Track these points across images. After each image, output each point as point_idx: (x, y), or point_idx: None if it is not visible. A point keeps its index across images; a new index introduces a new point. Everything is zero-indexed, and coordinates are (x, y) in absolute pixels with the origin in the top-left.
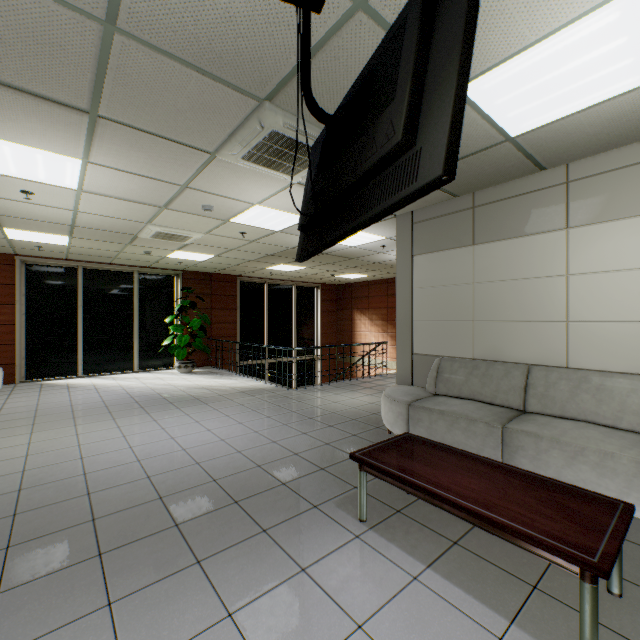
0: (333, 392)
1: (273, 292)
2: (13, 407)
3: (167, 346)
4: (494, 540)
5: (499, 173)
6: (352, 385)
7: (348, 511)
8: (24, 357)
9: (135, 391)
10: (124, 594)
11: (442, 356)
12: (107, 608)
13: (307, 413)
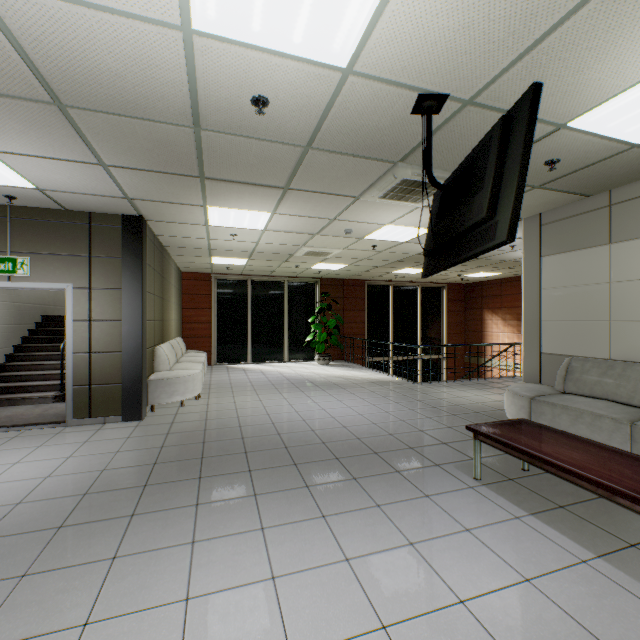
0: (458, 388)
1: (398, 293)
2: (216, 380)
3: (308, 342)
4: (602, 512)
5: (636, 171)
6: (478, 384)
7: (464, 472)
8: (216, 347)
9: (289, 376)
10: (314, 484)
11: (573, 356)
12: (306, 488)
13: (431, 403)
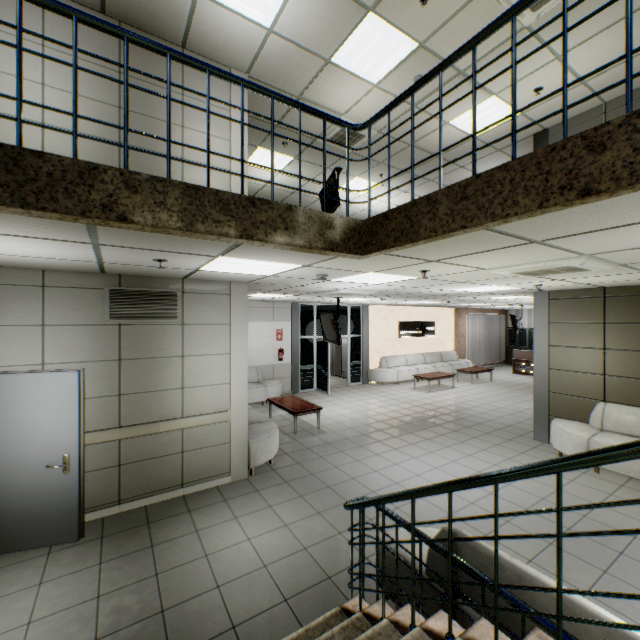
0: None
1: None
2: None
3: None
4: None
5: None
6: None
7: None
8: None
9: None
10: None
11: None
12: None
13: None
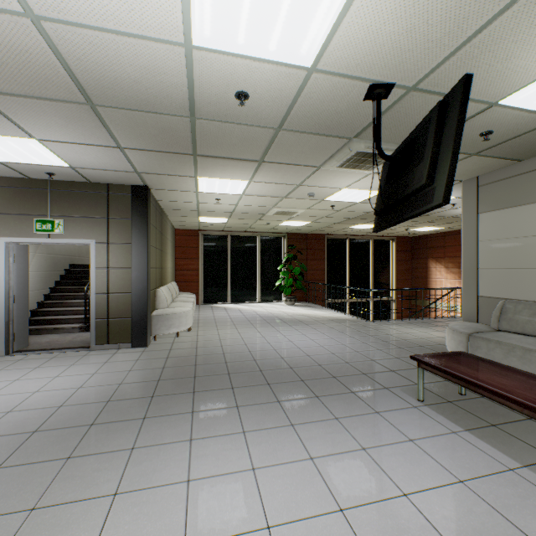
0: (405, 326)
1: (353, 245)
2: (203, 316)
3: (277, 286)
4: (530, 431)
5: None
6: (423, 322)
7: (409, 394)
8: (202, 289)
9: (262, 314)
10: (284, 400)
11: (507, 299)
12: (278, 402)
13: (381, 338)
